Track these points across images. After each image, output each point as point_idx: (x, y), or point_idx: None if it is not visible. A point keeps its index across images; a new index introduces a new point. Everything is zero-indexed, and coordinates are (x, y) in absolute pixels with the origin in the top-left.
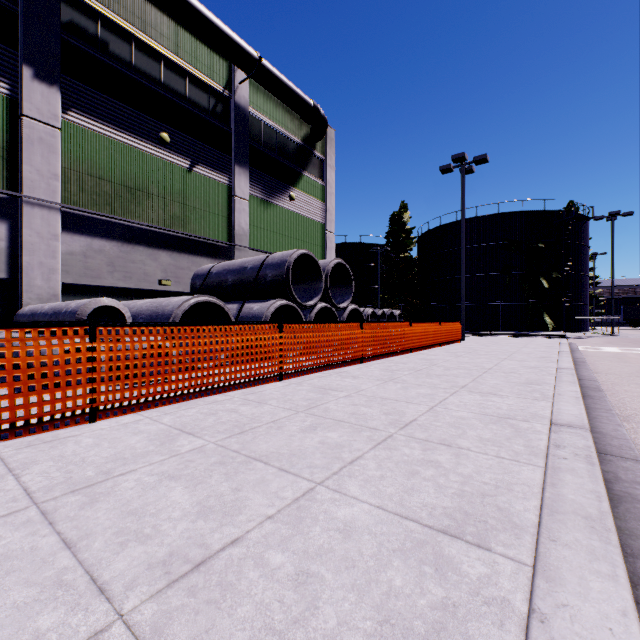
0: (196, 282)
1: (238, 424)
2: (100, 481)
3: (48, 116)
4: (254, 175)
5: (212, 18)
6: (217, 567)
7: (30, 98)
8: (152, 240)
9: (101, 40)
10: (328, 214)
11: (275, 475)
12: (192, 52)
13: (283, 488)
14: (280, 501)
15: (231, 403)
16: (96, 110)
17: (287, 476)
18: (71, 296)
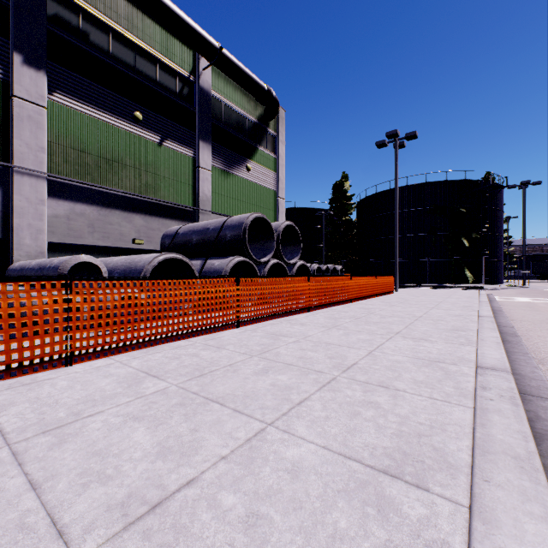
0: (165, 241)
1: (198, 367)
2: (70, 422)
3: (36, 97)
4: (216, 149)
5: (179, 13)
6: (172, 509)
7: (20, 81)
8: (127, 205)
9: (82, 31)
10: (280, 183)
11: (230, 416)
12: (162, 42)
13: (237, 429)
14: (234, 441)
15: (193, 348)
16: (78, 92)
17: (241, 417)
18: (56, 253)
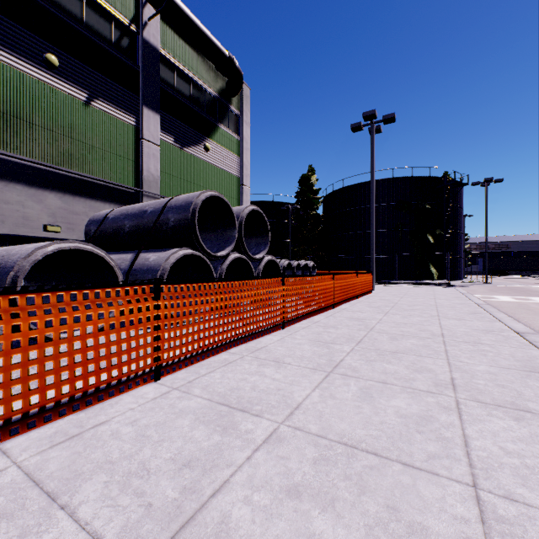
0: (90, 228)
1: None
2: None
3: None
4: (166, 120)
5: None
6: None
7: None
8: (35, 178)
9: None
10: (244, 168)
11: None
12: None
13: None
14: None
15: None
16: None
17: None
18: None
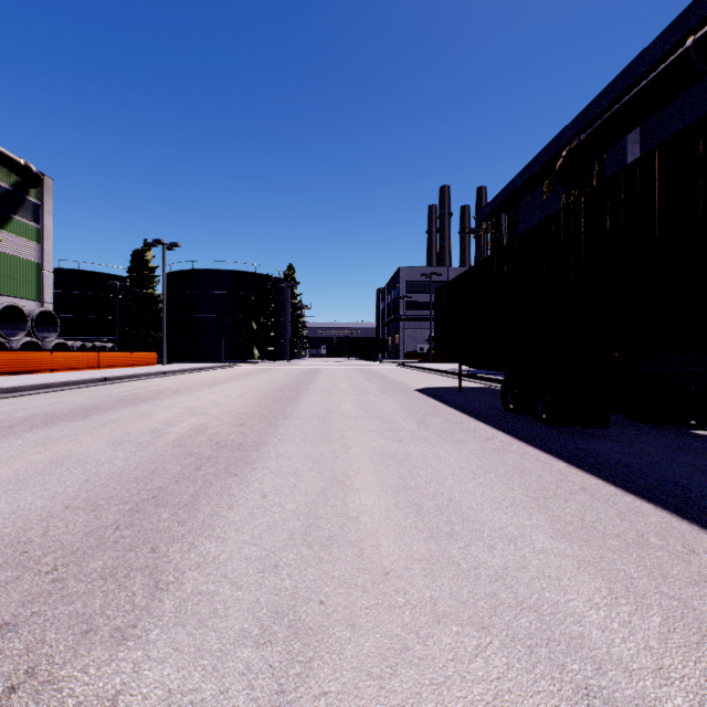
0: None
1: None
2: None
3: None
4: None
5: None
6: None
7: None
8: None
9: None
10: (45, 255)
11: None
12: None
13: None
14: None
15: None
16: None
17: None
18: None
